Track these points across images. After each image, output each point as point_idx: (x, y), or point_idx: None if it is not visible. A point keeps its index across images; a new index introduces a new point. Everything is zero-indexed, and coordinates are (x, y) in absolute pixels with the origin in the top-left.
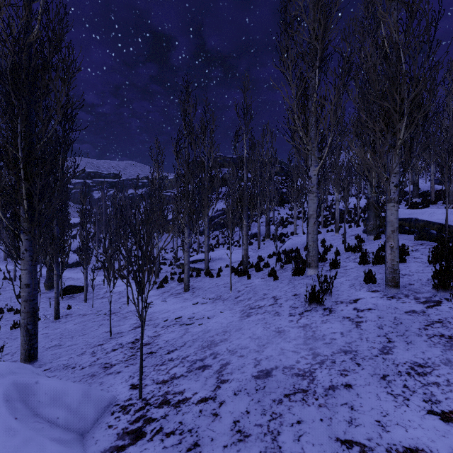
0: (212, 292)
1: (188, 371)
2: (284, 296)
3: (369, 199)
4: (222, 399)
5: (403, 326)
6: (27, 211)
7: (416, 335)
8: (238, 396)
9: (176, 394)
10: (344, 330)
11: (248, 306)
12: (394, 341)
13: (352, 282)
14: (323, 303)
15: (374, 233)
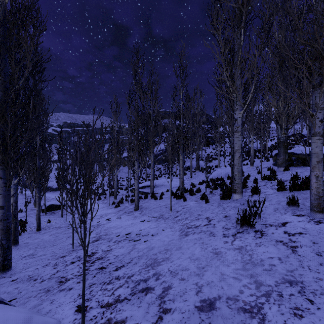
0: (156, 212)
1: (132, 294)
2: (216, 217)
3: (279, 139)
4: None
5: None
6: (0, 145)
7: None
8: None
9: None
10: (281, 255)
11: (185, 225)
12: None
13: (276, 206)
14: (254, 225)
15: (283, 165)
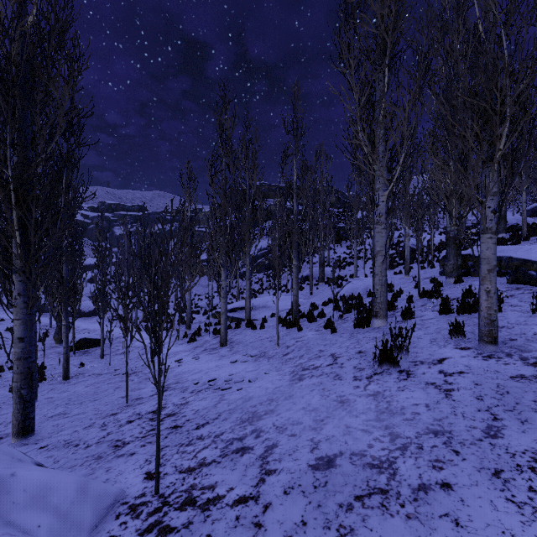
0: (255, 348)
1: (222, 456)
2: (345, 353)
3: (448, 233)
4: (268, 500)
5: (512, 397)
6: (20, 246)
7: (532, 410)
8: (289, 496)
9: (205, 489)
10: (429, 401)
11: (299, 366)
12: (502, 418)
13: (433, 336)
14: (398, 363)
15: (454, 275)
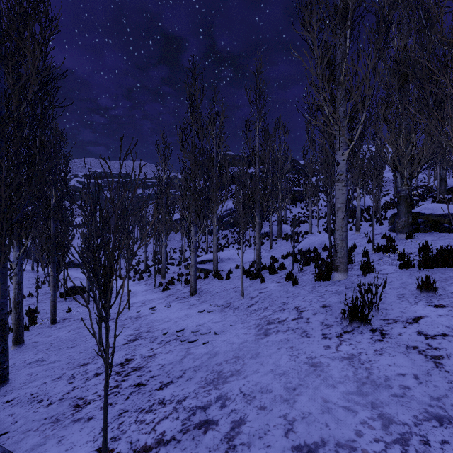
0: (221, 298)
1: (183, 431)
2: (309, 307)
3: (399, 192)
4: None
5: None
6: None
7: None
8: None
9: None
10: (417, 370)
11: (264, 318)
12: None
13: (400, 291)
14: (370, 321)
15: (405, 231)
